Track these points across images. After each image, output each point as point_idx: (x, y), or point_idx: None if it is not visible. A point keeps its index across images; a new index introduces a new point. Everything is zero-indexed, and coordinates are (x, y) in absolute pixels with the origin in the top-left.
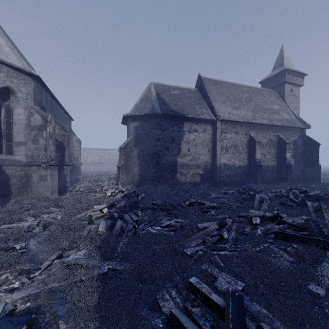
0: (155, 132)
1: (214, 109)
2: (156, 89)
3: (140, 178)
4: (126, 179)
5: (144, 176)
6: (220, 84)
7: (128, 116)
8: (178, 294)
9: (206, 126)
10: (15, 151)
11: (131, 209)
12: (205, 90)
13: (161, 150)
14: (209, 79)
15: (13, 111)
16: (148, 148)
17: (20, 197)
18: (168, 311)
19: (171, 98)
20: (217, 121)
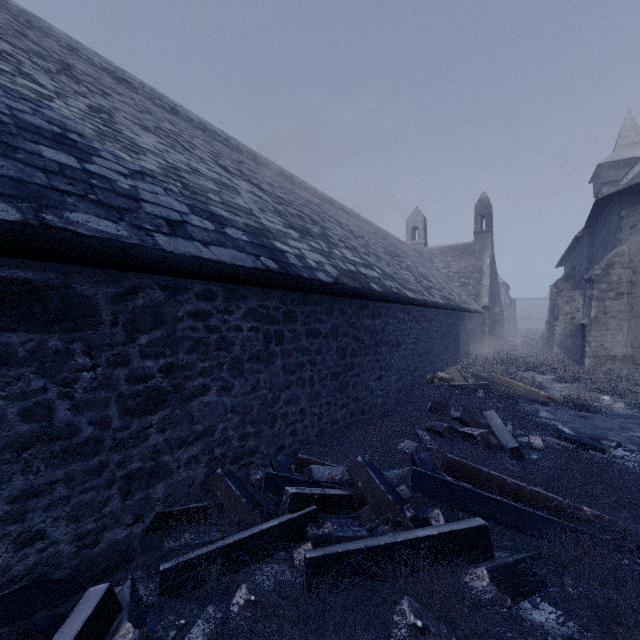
0: None
1: None
2: None
3: None
4: None
5: None
6: None
7: None
8: None
9: None
10: None
11: None
12: None
13: None
14: None
15: None
16: None
17: None
18: None
19: None
20: None
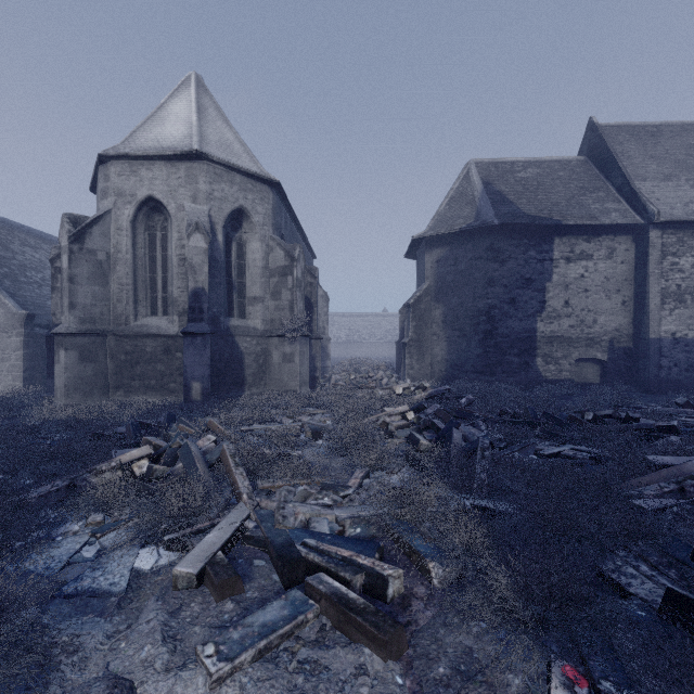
0: (483, 268)
1: (640, 197)
2: (482, 174)
3: (448, 366)
4: (419, 369)
5: (457, 362)
6: (653, 132)
7: (422, 239)
8: (656, 572)
9: (615, 243)
10: (249, 312)
11: (459, 420)
12: (611, 156)
13: (497, 305)
14: (622, 127)
15: (246, 246)
16: (467, 303)
17: (255, 389)
18: (646, 594)
19: (519, 188)
20: (649, 227)
